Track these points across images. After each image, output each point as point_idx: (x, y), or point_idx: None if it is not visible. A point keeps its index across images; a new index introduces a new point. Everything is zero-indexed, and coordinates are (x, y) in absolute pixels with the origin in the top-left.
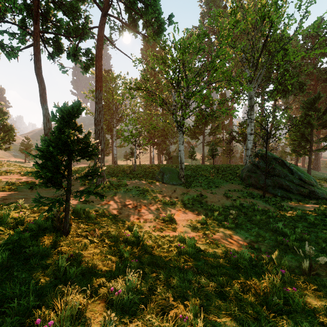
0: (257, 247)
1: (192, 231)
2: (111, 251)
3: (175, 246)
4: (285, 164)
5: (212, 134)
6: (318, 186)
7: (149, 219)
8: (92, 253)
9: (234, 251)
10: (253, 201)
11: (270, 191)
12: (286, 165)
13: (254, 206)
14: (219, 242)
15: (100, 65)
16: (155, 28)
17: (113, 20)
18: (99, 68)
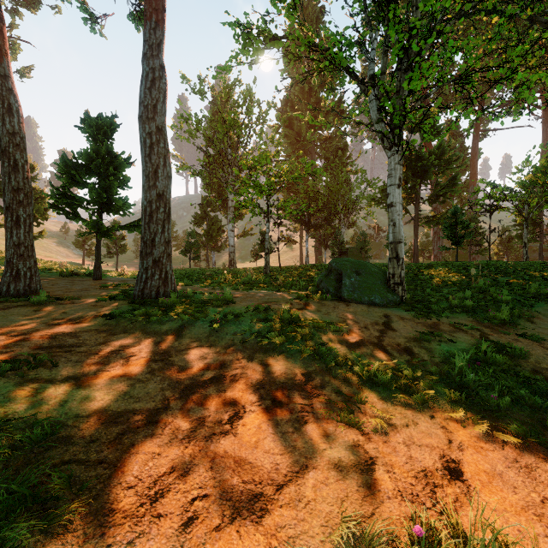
0: None
1: None
2: None
3: None
4: None
5: (437, 199)
6: None
7: None
8: None
9: None
10: None
11: None
12: None
13: None
14: None
15: None
16: None
17: None
18: None
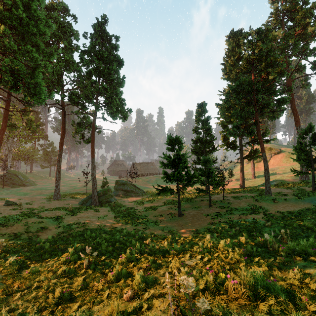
0: None
1: None
2: None
3: None
4: (17, 176)
5: None
6: (29, 182)
7: None
8: None
9: None
10: None
11: (9, 186)
12: (18, 176)
13: None
14: None
15: None
16: None
17: None
18: None
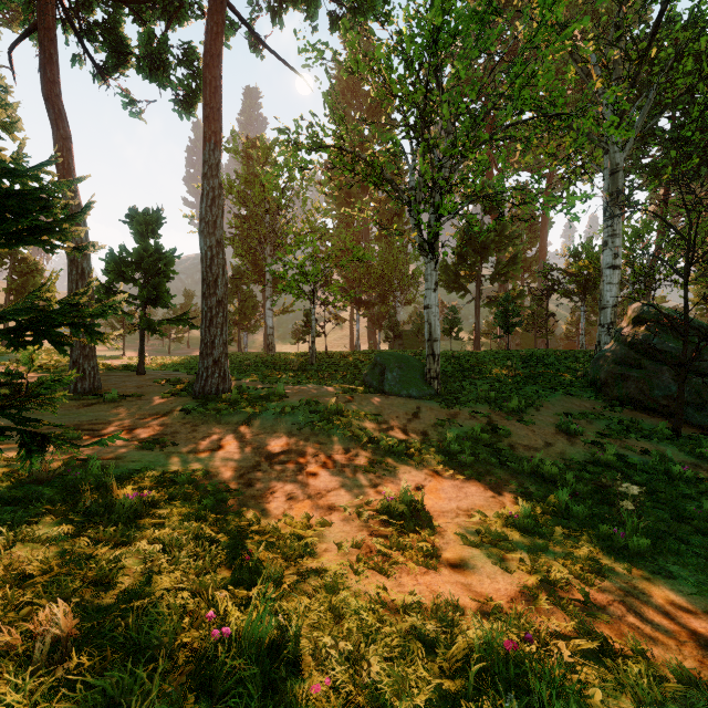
0: None
1: (499, 568)
2: None
3: None
4: None
5: (499, 278)
6: None
7: (342, 510)
8: None
9: None
10: (649, 446)
11: (687, 419)
12: None
13: (665, 463)
14: (648, 647)
15: (215, 77)
16: None
17: None
18: (212, 85)
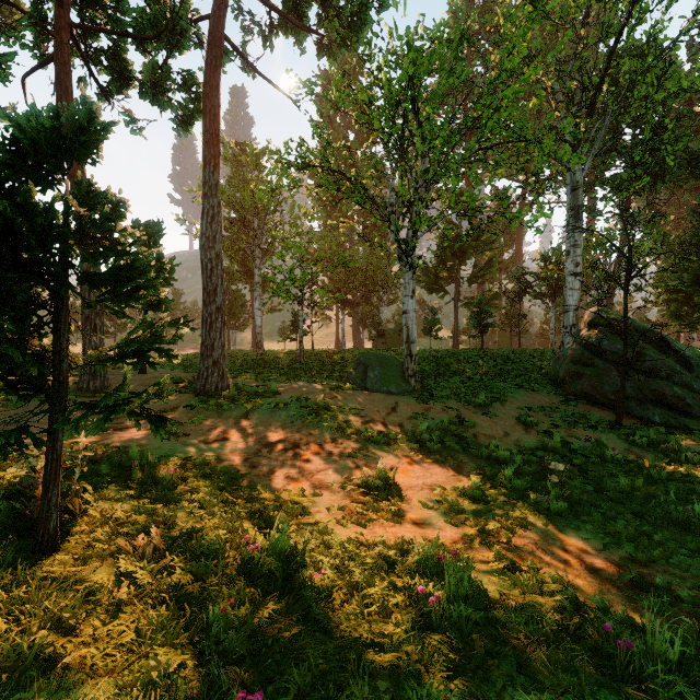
0: (658, 584)
1: (449, 523)
2: (178, 624)
3: (407, 588)
4: (668, 345)
5: (476, 280)
6: None
7: (330, 485)
8: (106, 633)
9: (597, 601)
10: (593, 435)
11: (631, 412)
12: (671, 346)
13: (601, 449)
14: (540, 565)
15: (214, 106)
16: (345, 19)
17: (250, 12)
18: (212, 113)
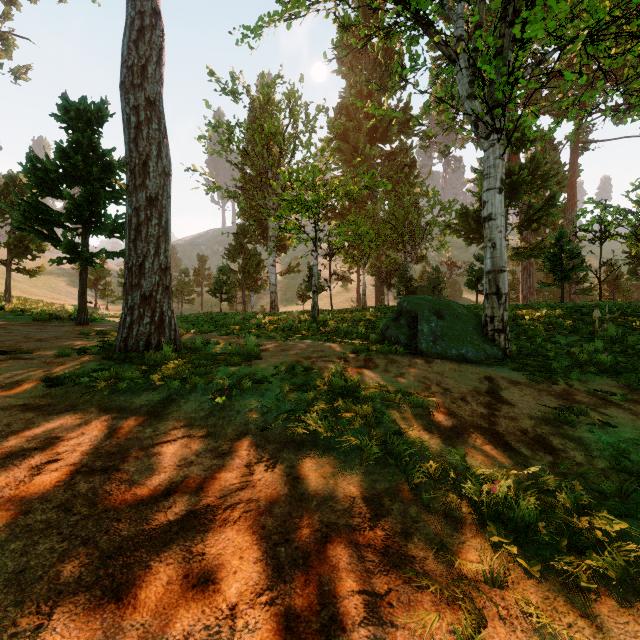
0: None
1: None
2: None
3: None
4: None
5: (529, 225)
6: None
7: None
8: None
9: None
10: None
11: None
12: None
13: None
14: None
15: None
16: None
17: None
18: None
